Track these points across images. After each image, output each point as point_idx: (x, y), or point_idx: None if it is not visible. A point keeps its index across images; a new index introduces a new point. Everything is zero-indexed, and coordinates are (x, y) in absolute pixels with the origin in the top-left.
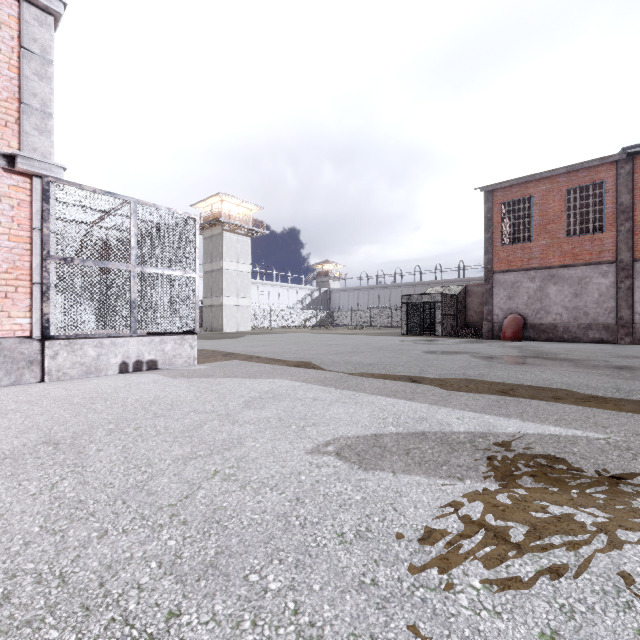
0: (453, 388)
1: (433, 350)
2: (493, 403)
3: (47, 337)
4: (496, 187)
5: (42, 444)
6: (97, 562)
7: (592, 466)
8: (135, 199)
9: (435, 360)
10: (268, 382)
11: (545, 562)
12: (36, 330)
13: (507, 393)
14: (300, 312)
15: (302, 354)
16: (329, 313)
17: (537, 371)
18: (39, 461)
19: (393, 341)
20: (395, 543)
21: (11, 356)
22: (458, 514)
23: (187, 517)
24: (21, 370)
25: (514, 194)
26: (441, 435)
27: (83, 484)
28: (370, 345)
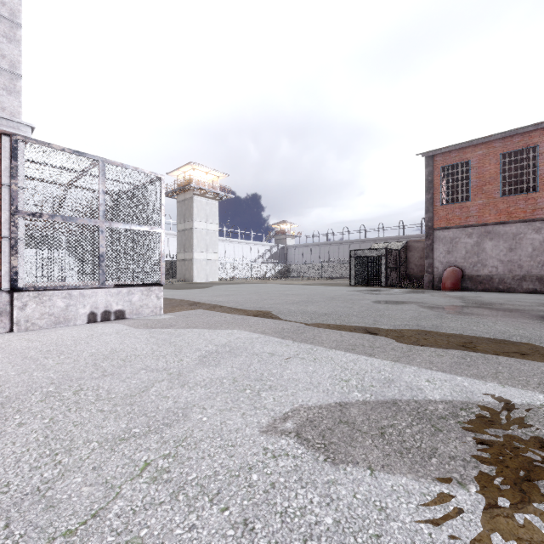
0: (411, 341)
1: (381, 300)
2: (459, 360)
3: (15, 289)
4: (436, 153)
5: None
6: None
7: None
8: (103, 158)
9: (386, 310)
10: (227, 333)
11: None
12: (5, 282)
13: (469, 347)
14: (261, 265)
15: (261, 303)
16: (286, 266)
17: (489, 322)
18: None
19: (343, 291)
20: None
21: None
22: None
23: None
24: None
25: (453, 159)
26: (416, 405)
27: None
28: (323, 295)
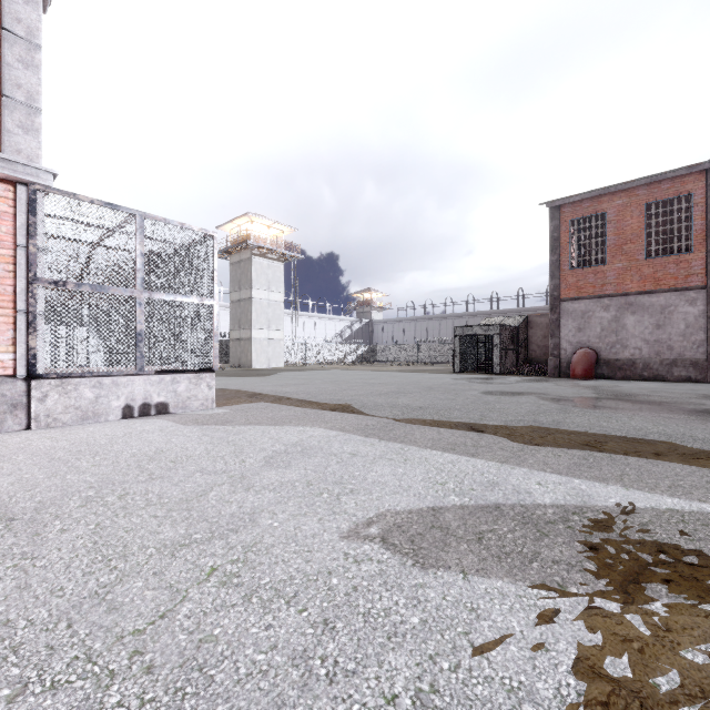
0: (525, 440)
1: (493, 390)
2: (580, 461)
3: (34, 376)
4: (564, 202)
5: None
6: None
7: None
8: (141, 212)
9: (497, 403)
10: (297, 431)
11: None
12: (20, 367)
13: (594, 447)
14: (339, 346)
15: (340, 395)
16: (371, 347)
17: (623, 417)
18: None
19: (445, 379)
20: None
21: None
22: (571, 657)
23: (156, 657)
24: (2, 415)
25: (585, 210)
26: (521, 510)
27: (22, 590)
28: (419, 384)
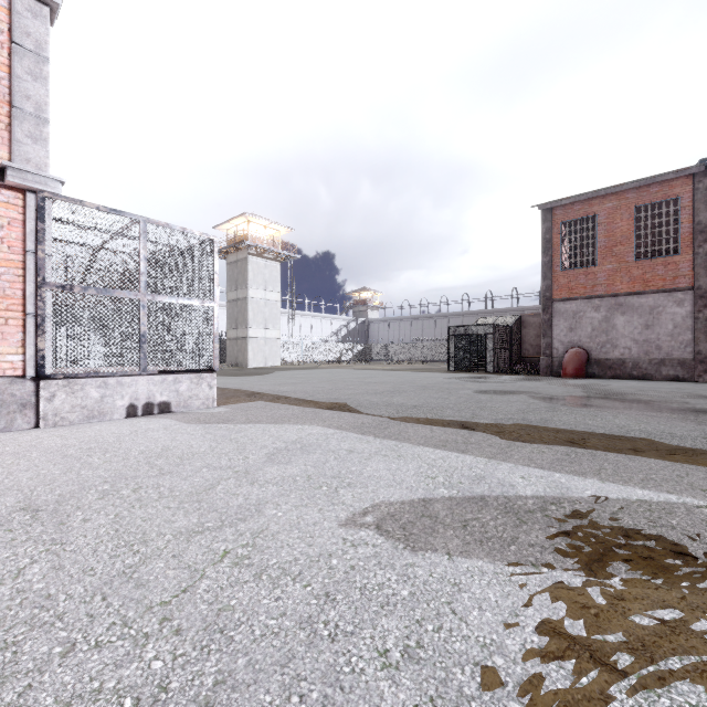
0: (513, 437)
1: (485, 389)
2: (562, 457)
3: (42, 376)
4: (556, 204)
5: (18, 511)
6: (52, 697)
7: (700, 546)
8: (145, 218)
9: (489, 401)
10: (296, 429)
11: (666, 703)
12: (29, 368)
13: (577, 444)
14: (335, 345)
15: (336, 394)
16: (367, 346)
17: (608, 415)
18: (9, 535)
19: (439, 378)
20: (457, 668)
21: (0, 398)
22: (537, 620)
23: (182, 622)
24: (12, 415)
25: (576, 212)
26: (504, 500)
27: (57, 570)
28: (413, 383)
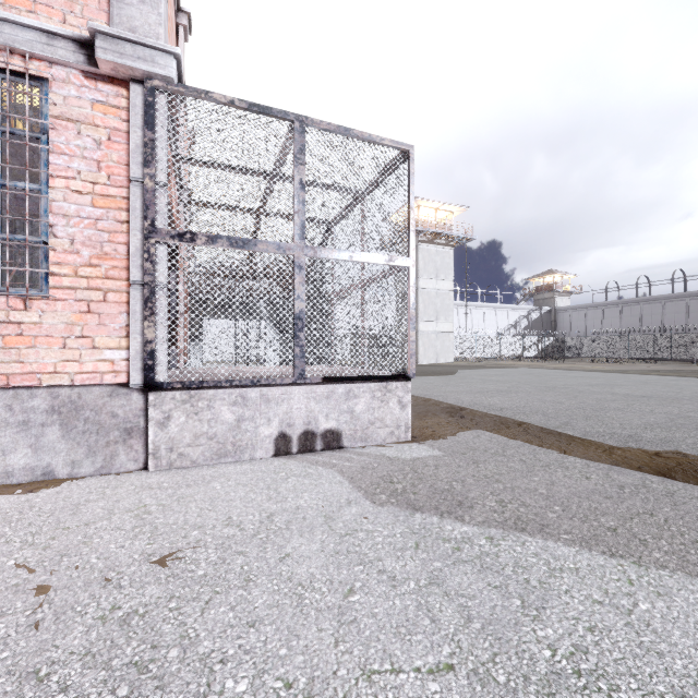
0: None
1: None
2: None
3: (151, 386)
4: None
5: None
6: None
7: None
8: (301, 117)
9: None
10: None
11: None
12: (134, 372)
13: None
14: (515, 339)
15: (614, 423)
16: (557, 340)
17: None
18: None
19: None
20: None
21: (96, 420)
22: None
23: None
24: (112, 446)
25: None
26: None
27: None
28: None
